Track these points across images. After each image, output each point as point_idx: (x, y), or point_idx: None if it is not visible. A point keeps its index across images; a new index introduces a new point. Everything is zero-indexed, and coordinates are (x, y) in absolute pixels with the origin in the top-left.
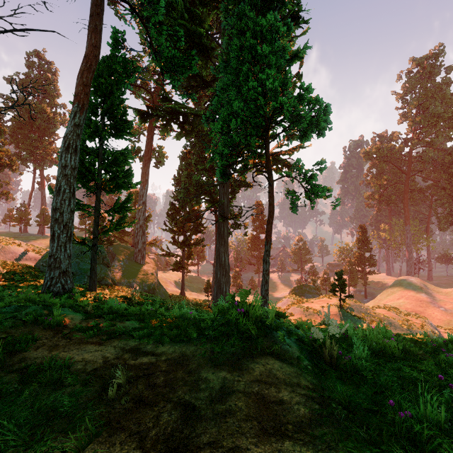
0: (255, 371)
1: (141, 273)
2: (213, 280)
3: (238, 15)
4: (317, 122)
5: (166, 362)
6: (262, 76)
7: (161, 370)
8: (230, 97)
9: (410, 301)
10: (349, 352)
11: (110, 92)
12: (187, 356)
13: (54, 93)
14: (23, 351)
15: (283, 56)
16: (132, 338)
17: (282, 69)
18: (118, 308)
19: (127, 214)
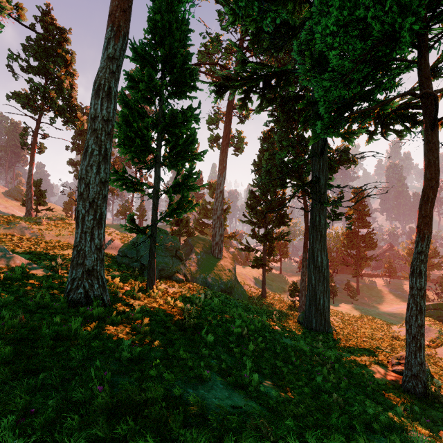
0: None
1: (217, 268)
2: (301, 284)
3: None
4: None
5: None
6: None
7: None
8: None
9: None
10: None
11: (169, 35)
12: None
13: None
14: None
15: None
16: None
17: None
18: None
19: (188, 193)
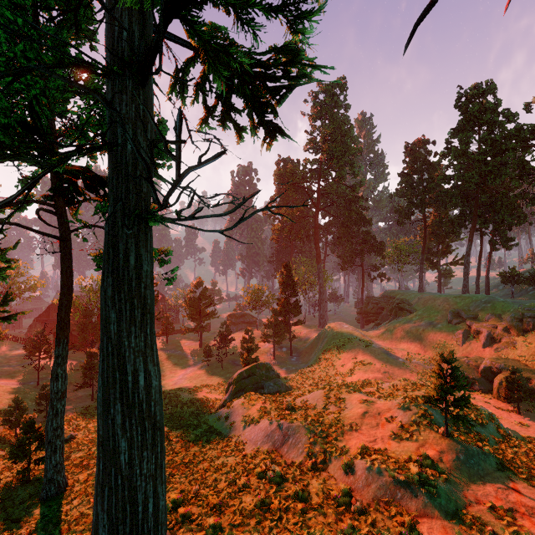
0: None
1: None
2: (51, 423)
3: None
4: None
5: None
6: None
7: None
8: None
9: (369, 356)
10: None
11: None
12: None
13: None
14: None
15: None
16: None
17: None
18: None
19: None
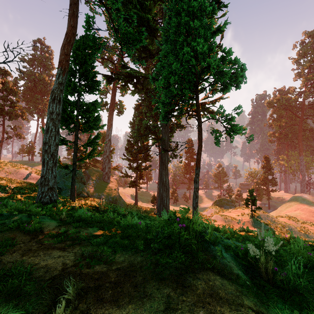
0: (197, 289)
1: (107, 189)
2: (157, 194)
3: (176, 1)
4: (235, 77)
5: (116, 272)
6: (194, 44)
7: (110, 281)
8: (169, 62)
9: (304, 212)
10: (284, 268)
11: (85, 61)
12: (134, 266)
13: (50, 67)
14: (0, 255)
15: (209, 29)
16: (90, 245)
17: (208, 39)
18: (85, 217)
19: (96, 147)
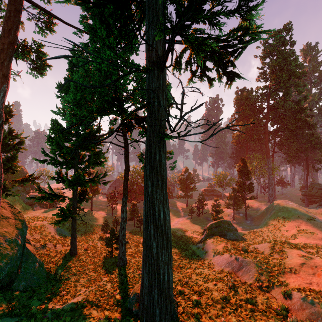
0: None
1: None
2: (121, 232)
3: None
4: None
5: None
6: None
7: None
8: None
9: (311, 227)
10: None
11: None
12: None
13: None
14: None
15: None
16: None
17: None
18: None
19: None
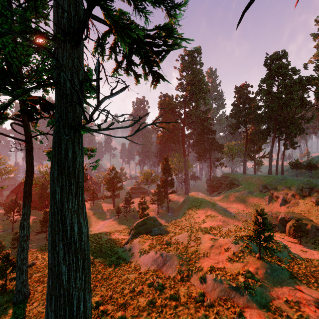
0: None
1: None
2: (20, 255)
3: None
4: None
5: None
6: None
7: None
8: None
9: (214, 212)
10: None
11: None
12: None
13: None
14: None
15: None
16: None
17: None
18: None
19: None
